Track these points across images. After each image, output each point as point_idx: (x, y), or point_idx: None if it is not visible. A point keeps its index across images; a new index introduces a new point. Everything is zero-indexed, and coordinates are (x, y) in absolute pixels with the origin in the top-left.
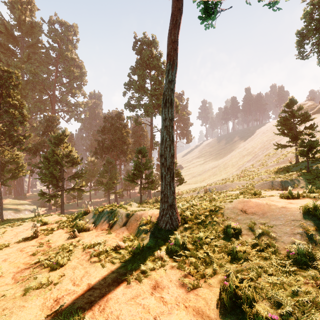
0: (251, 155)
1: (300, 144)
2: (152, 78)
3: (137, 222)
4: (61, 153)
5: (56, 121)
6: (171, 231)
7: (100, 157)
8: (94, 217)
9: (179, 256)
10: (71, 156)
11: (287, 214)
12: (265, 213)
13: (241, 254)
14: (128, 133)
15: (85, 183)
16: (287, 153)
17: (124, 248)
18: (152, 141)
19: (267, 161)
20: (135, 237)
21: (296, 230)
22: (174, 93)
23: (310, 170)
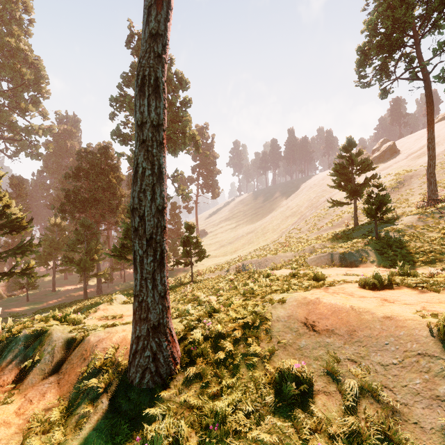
0: (296, 216)
1: (367, 199)
2: None
3: (82, 365)
4: None
5: None
6: (155, 391)
7: (71, 217)
8: None
9: None
10: (8, 215)
11: (400, 335)
12: (353, 332)
13: None
14: (121, 180)
15: (44, 262)
16: (342, 213)
17: None
18: None
19: (318, 223)
20: (65, 412)
21: (440, 388)
22: (164, 67)
23: (378, 237)
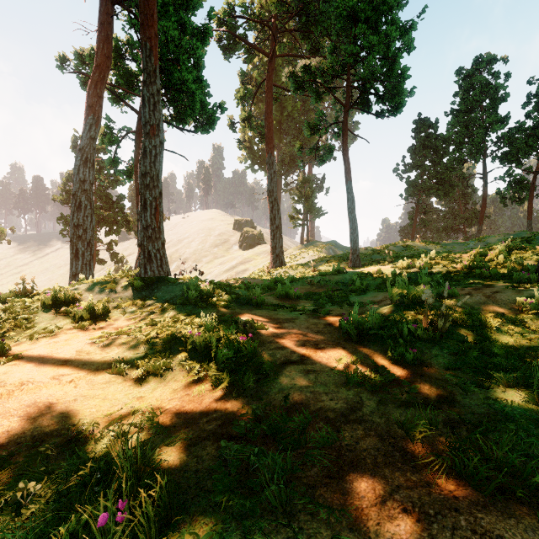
0: None
1: None
2: None
3: None
4: None
5: None
6: None
7: None
8: None
9: None
10: None
11: None
12: None
13: None
14: None
15: None
16: None
17: None
18: None
19: None
20: None
21: None
22: None
23: None
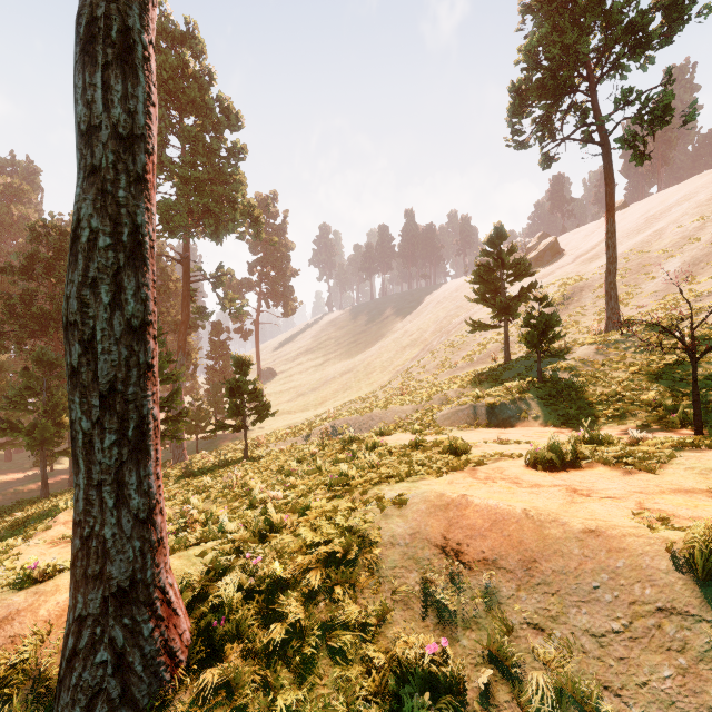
0: (418, 347)
1: (526, 320)
2: (184, 131)
3: None
4: None
5: None
6: None
7: (17, 347)
8: None
9: None
10: None
11: (618, 568)
12: (533, 564)
13: None
14: None
15: None
16: (487, 341)
17: None
18: (187, 305)
19: (451, 358)
20: None
21: None
22: (146, 9)
23: (542, 378)
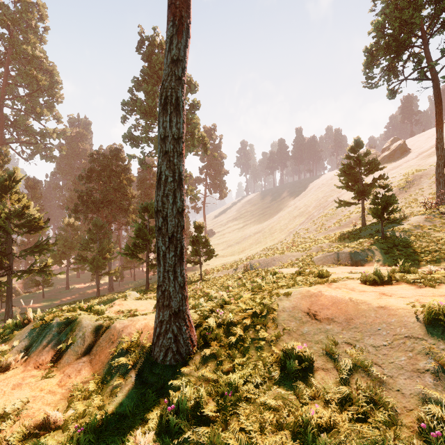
0: (304, 216)
1: (373, 200)
2: None
3: (111, 347)
4: (5, 210)
5: (2, 157)
6: (177, 368)
7: (84, 217)
8: (31, 335)
9: (186, 442)
10: (27, 215)
11: (391, 322)
12: (351, 320)
13: (324, 439)
14: (131, 182)
15: (58, 260)
16: (350, 213)
17: (60, 426)
18: None
19: (326, 223)
20: (100, 384)
21: (420, 363)
22: (183, 87)
23: (385, 236)
